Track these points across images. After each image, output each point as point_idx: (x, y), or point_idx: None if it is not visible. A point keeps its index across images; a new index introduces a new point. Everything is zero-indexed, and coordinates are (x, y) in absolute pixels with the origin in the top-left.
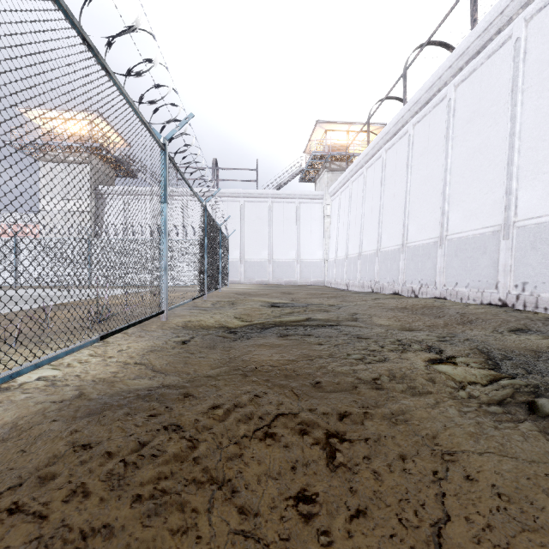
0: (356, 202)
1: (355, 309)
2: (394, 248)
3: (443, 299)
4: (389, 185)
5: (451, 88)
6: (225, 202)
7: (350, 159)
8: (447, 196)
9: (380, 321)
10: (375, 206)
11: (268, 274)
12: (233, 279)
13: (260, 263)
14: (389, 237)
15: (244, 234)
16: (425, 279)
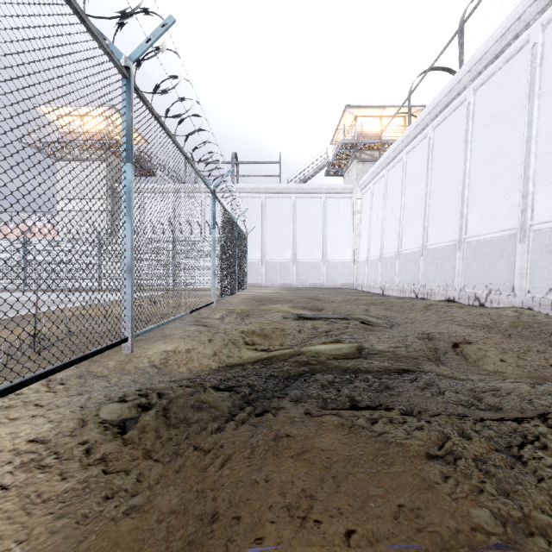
0: (393, 194)
1: (419, 327)
2: (446, 244)
3: (528, 311)
4: (438, 169)
5: (537, 29)
6: (245, 198)
7: (383, 148)
8: (531, 173)
9: (478, 354)
10: (418, 195)
11: (292, 276)
12: (254, 281)
13: (283, 264)
14: (440, 231)
15: (266, 233)
16: (496, 283)
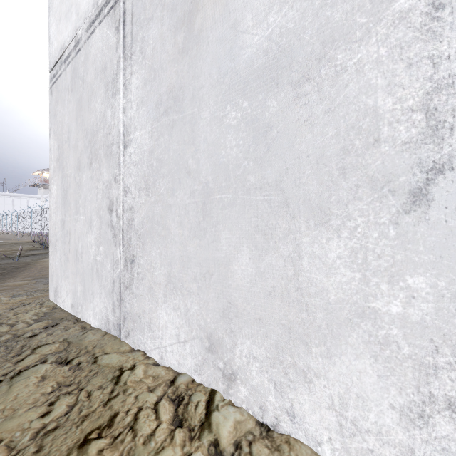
0: None
1: None
2: None
3: None
4: None
5: None
6: None
7: None
8: None
9: None
10: None
11: None
12: None
13: None
14: None
15: None
16: None
